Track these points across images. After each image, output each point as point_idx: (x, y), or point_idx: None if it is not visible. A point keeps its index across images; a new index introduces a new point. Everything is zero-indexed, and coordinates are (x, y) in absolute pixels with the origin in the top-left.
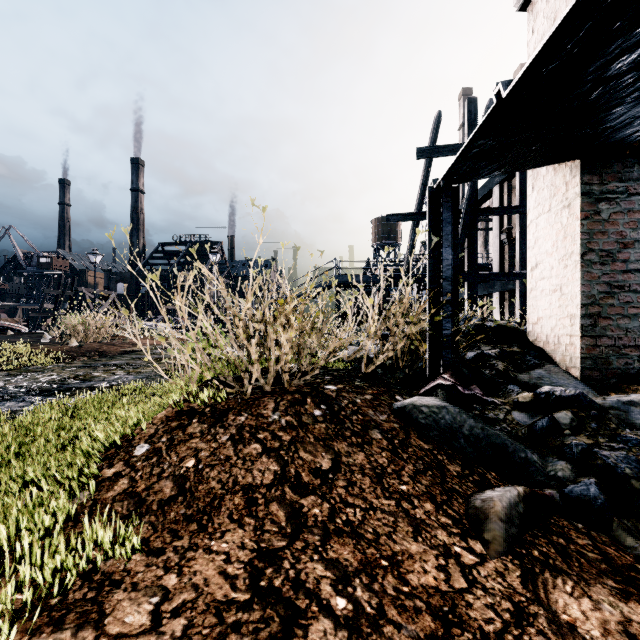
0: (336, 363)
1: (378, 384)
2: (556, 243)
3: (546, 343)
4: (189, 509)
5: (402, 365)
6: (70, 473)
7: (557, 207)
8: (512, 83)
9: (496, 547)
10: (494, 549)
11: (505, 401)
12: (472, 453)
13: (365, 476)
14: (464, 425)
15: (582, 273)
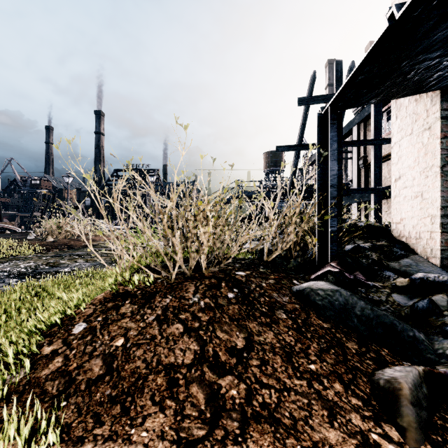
0: (242, 254)
1: (278, 270)
2: (418, 159)
3: (408, 238)
4: (114, 390)
5: (294, 255)
6: (12, 351)
7: (418, 130)
8: (407, 2)
9: (413, 435)
10: (412, 437)
11: (384, 285)
12: (365, 331)
13: (276, 355)
14: (356, 306)
15: (442, 181)
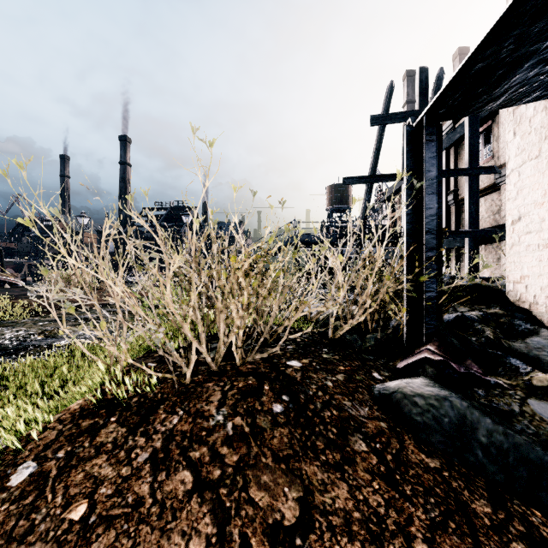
0: (298, 323)
1: (349, 356)
2: None
3: (534, 304)
4: None
5: (371, 328)
6: None
7: None
8: None
9: None
10: None
11: (512, 383)
12: (497, 474)
13: (354, 541)
14: (478, 428)
15: None
